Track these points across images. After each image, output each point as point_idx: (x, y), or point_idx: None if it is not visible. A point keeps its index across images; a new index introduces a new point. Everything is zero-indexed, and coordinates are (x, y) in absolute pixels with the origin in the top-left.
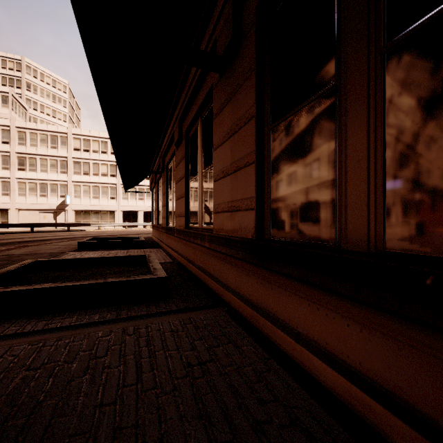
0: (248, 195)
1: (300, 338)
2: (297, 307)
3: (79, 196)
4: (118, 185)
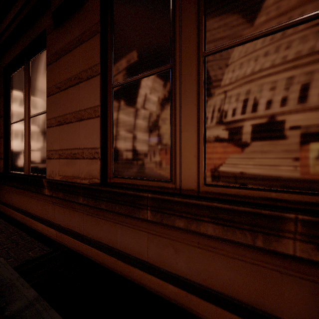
0: (1, 152)
1: (15, 208)
2: (15, 197)
3: None
4: None
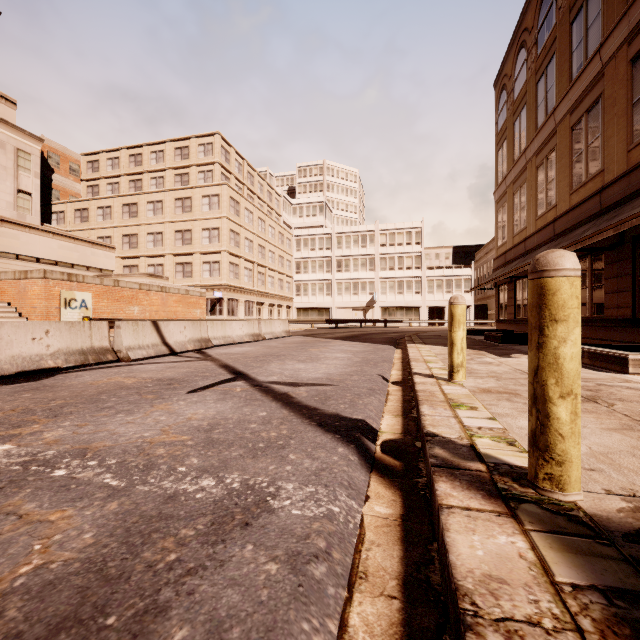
0: (627, 302)
1: None
2: None
3: (385, 292)
4: (423, 277)
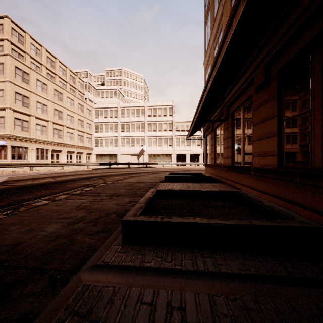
0: None
1: None
2: None
3: (150, 145)
4: (173, 136)
